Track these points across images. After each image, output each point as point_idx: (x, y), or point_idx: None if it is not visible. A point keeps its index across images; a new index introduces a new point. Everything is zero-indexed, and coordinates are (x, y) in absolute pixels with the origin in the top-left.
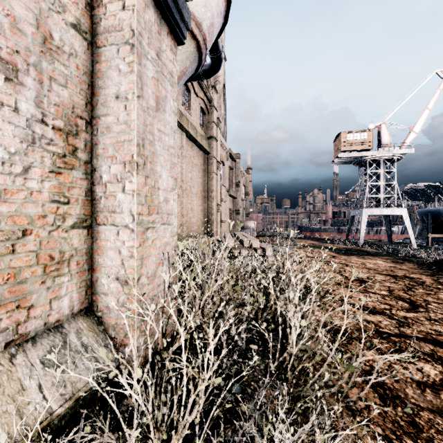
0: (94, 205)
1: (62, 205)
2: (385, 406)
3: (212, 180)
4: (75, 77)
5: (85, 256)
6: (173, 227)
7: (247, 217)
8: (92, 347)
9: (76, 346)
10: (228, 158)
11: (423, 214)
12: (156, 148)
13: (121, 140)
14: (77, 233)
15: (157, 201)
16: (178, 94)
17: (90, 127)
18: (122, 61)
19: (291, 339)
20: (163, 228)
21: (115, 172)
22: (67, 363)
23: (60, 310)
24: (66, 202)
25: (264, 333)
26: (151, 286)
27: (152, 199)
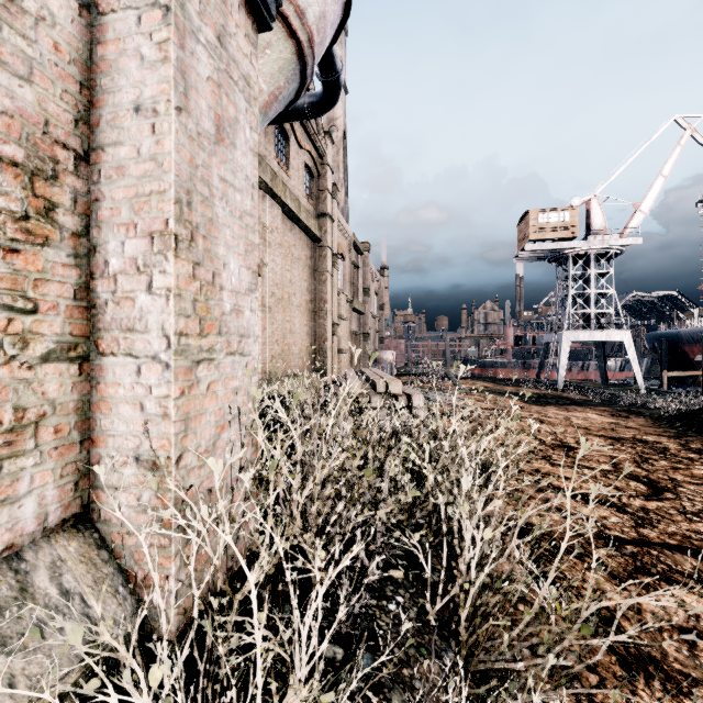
0: (93, 316)
1: (21, 315)
2: (632, 680)
3: (326, 284)
4: (52, 66)
5: (74, 415)
6: (250, 359)
7: (381, 344)
8: (83, 596)
9: (47, 596)
10: (350, 250)
11: (655, 341)
12: (217, 212)
13: (145, 191)
14: (55, 371)
15: (218, 310)
16: (269, 142)
17: (85, 166)
18: (146, 39)
19: (462, 559)
20: (230, 362)
21: (133, 254)
22: (23, 634)
23: (16, 524)
24: (29, 309)
25: (414, 547)
26: (205, 470)
27: (208, 307)
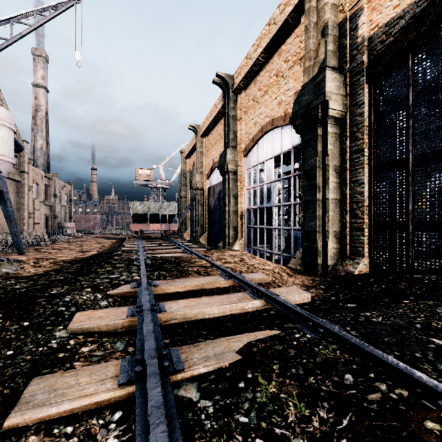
0: None
1: None
2: (36, 252)
3: (24, 198)
4: None
5: None
6: None
7: (71, 219)
8: None
9: None
10: (43, 180)
11: None
12: None
13: None
14: None
15: None
16: None
17: None
18: None
19: None
20: None
21: None
22: None
23: None
24: None
25: None
26: None
27: None
